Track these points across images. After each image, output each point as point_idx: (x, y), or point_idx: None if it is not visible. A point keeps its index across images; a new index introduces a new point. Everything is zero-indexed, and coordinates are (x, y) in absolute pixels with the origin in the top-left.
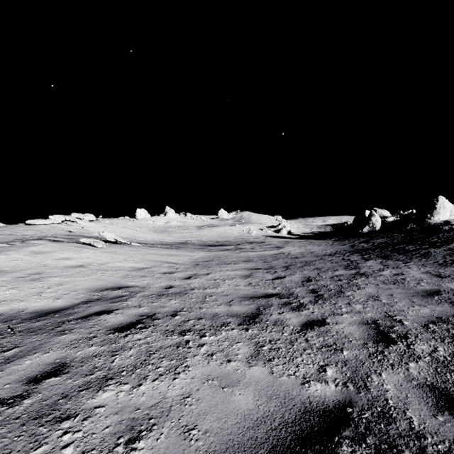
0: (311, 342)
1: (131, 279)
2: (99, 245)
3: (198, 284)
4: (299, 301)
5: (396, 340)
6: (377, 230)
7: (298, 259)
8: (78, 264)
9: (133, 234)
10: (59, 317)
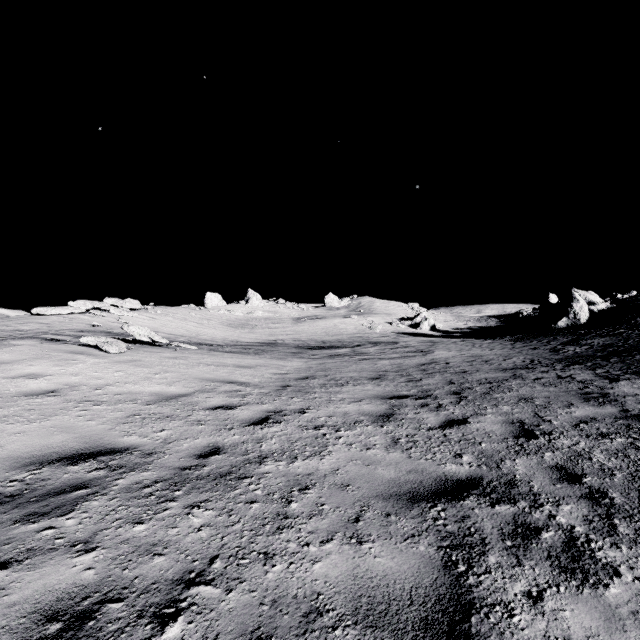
0: None
1: (134, 427)
2: (112, 348)
3: (280, 443)
4: (554, 518)
5: None
6: (581, 324)
7: (470, 375)
8: (48, 389)
9: (194, 330)
10: None
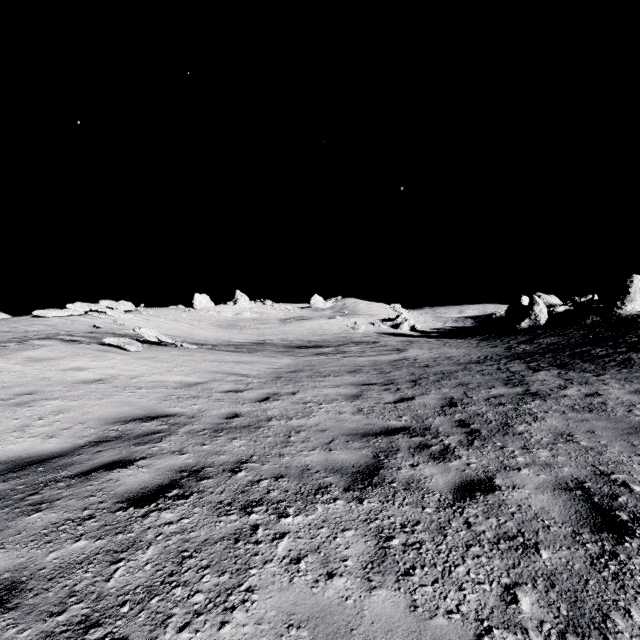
0: (476, 529)
1: (174, 403)
2: (132, 347)
3: (280, 411)
4: (442, 441)
5: (631, 525)
6: (541, 325)
7: (430, 368)
8: (96, 378)
9: (187, 330)
10: (44, 473)
